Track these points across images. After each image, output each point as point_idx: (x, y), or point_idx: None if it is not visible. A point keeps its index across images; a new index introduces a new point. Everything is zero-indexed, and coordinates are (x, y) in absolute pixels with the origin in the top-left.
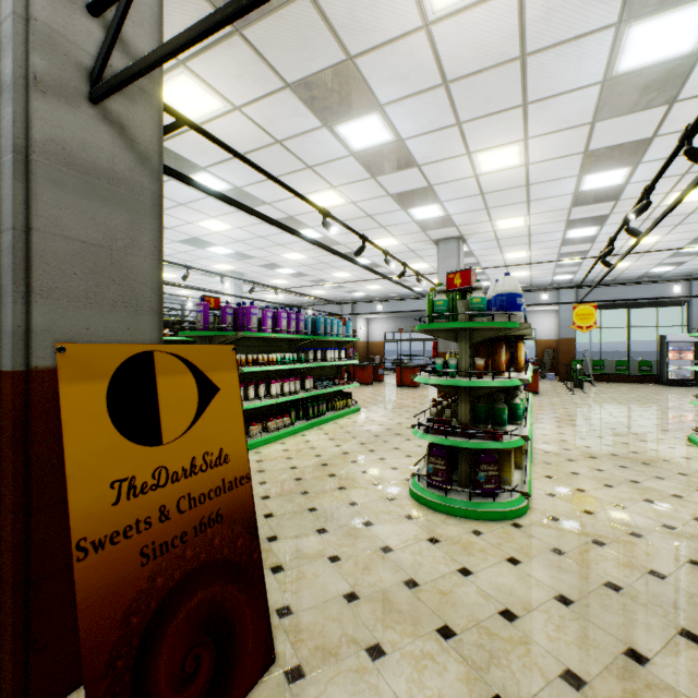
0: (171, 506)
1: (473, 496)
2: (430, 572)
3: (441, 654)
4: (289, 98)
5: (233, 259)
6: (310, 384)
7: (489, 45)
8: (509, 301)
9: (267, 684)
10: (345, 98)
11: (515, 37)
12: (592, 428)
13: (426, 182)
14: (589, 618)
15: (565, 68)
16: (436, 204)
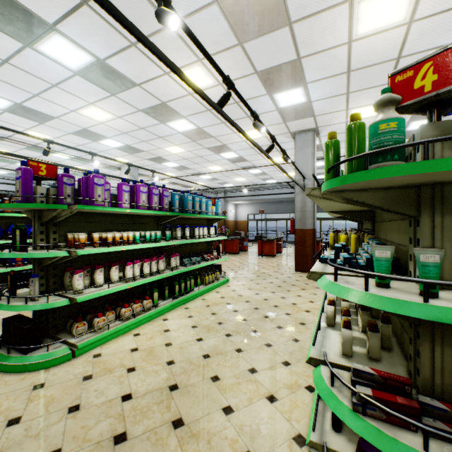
0: None
1: None
2: None
3: None
4: None
5: (126, 152)
6: (176, 261)
7: None
8: None
9: None
10: None
11: None
12: None
13: (296, 53)
14: None
15: None
16: (301, 87)
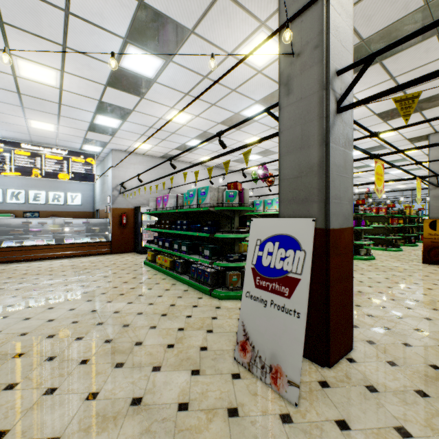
0: (436, 238)
1: None
2: None
3: None
4: None
5: None
6: None
7: None
8: None
9: None
10: None
11: None
12: None
13: None
14: None
15: None
16: None
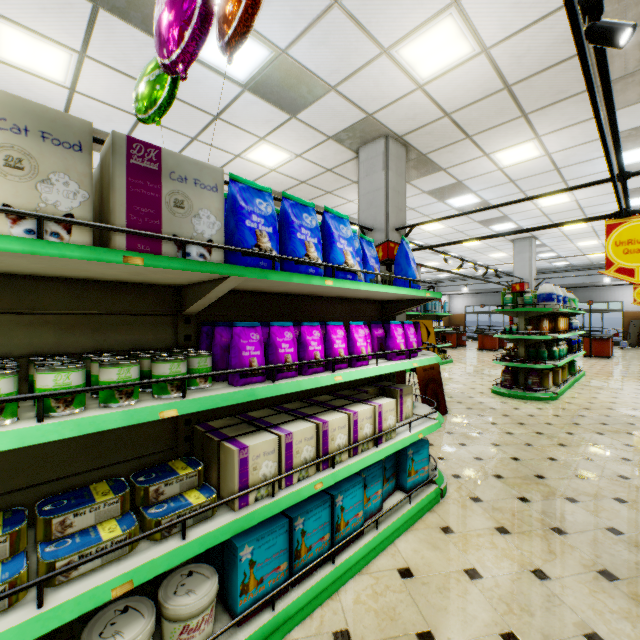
0: None
1: (525, 391)
2: (500, 407)
3: (503, 417)
4: (423, 195)
5: None
6: None
7: (535, 169)
8: (547, 297)
9: (447, 415)
10: (453, 192)
11: (550, 165)
12: (638, 378)
13: (502, 214)
14: (564, 418)
15: (585, 168)
16: (510, 222)
